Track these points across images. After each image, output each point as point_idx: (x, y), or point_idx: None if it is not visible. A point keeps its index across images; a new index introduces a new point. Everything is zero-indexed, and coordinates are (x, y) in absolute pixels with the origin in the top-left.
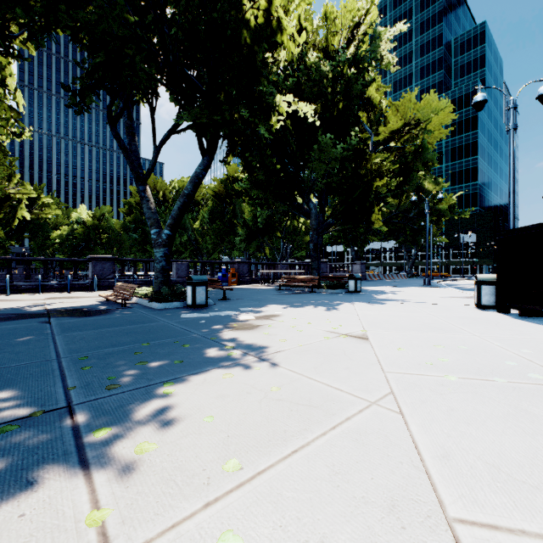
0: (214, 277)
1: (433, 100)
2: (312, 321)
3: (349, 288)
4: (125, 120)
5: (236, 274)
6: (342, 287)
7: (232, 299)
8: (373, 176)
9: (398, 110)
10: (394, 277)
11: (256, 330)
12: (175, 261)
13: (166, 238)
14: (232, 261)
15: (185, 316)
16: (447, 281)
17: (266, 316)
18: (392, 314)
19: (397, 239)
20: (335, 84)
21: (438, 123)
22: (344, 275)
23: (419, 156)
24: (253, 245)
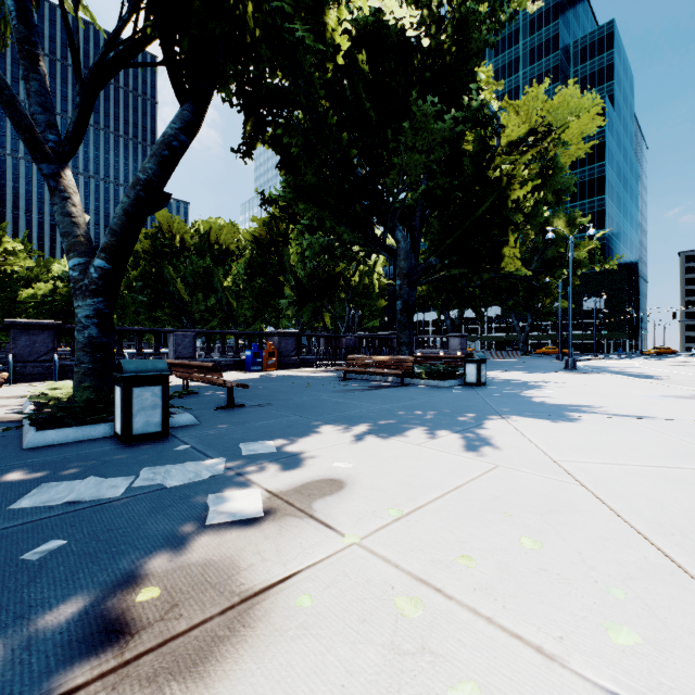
0: (239, 358)
1: (571, 94)
2: (469, 540)
3: (467, 378)
4: (12, 24)
5: (275, 352)
6: (454, 375)
7: (249, 404)
8: (508, 182)
9: (517, 113)
10: (505, 355)
11: (214, 694)
12: (171, 331)
13: (98, 277)
14: (269, 332)
15: (39, 494)
16: (579, 361)
17: (304, 494)
18: (666, 472)
19: (505, 304)
20: (438, 34)
21: (576, 130)
22: (435, 353)
23: (548, 179)
24: (307, 311)
